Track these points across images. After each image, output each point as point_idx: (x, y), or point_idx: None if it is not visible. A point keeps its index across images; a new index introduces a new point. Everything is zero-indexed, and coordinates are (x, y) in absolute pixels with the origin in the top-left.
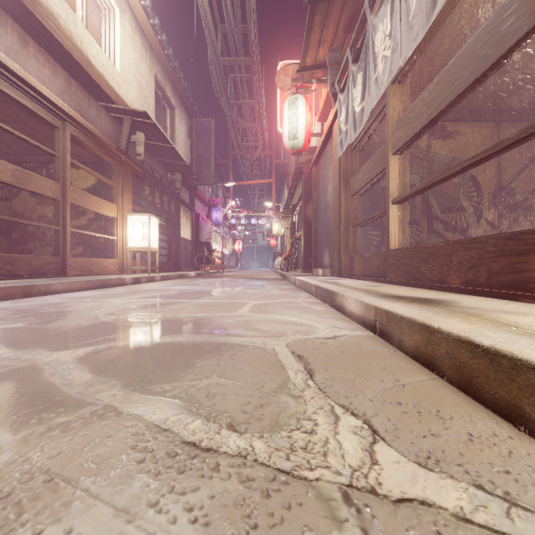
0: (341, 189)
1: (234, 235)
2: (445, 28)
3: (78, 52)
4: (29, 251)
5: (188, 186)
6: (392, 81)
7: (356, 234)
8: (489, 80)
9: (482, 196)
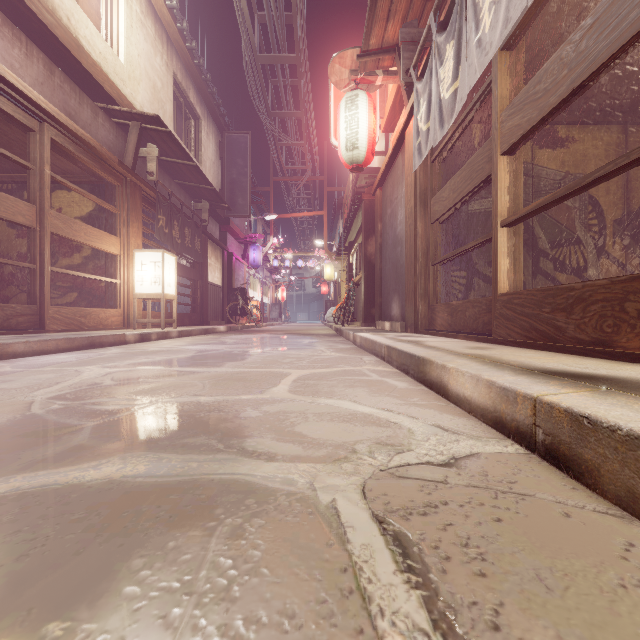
0: (417, 214)
1: (277, 280)
2: None
3: (63, 30)
4: (6, 298)
5: (219, 219)
6: (502, 46)
7: (437, 275)
8: (623, 63)
9: (605, 225)
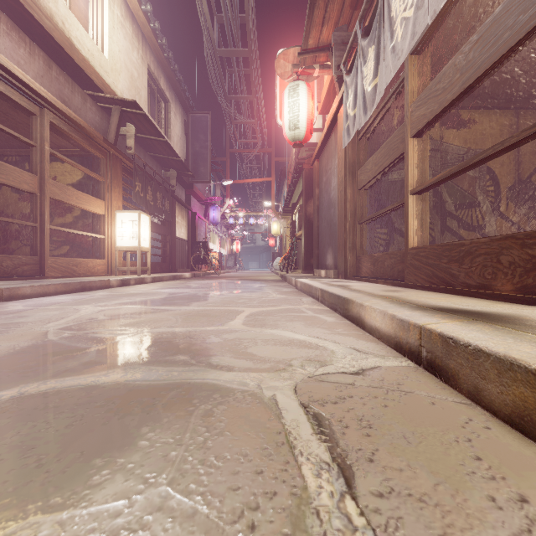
0: (347, 182)
1: (232, 235)
2: None
3: (59, 32)
4: (11, 250)
5: (184, 184)
6: (411, 51)
7: (363, 232)
8: (512, 60)
9: (500, 191)
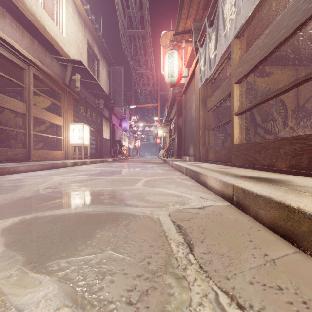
0: (200, 107)
1: (135, 137)
2: (268, 4)
3: (38, 23)
4: (10, 146)
5: (108, 108)
6: (235, 36)
7: (210, 135)
8: (293, 39)
9: (287, 112)
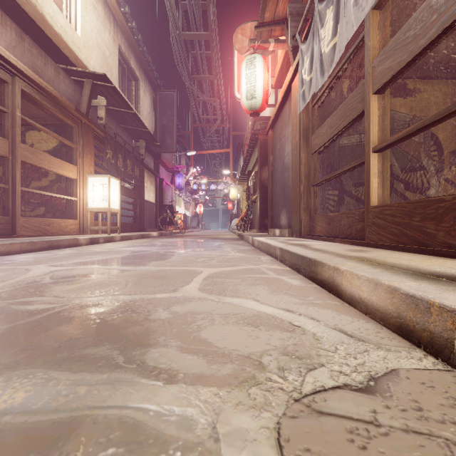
0: (301, 146)
1: (196, 199)
2: None
3: (31, 7)
4: None
5: (153, 154)
6: (374, 5)
7: (316, 193)
8: None
9: (444, 155)
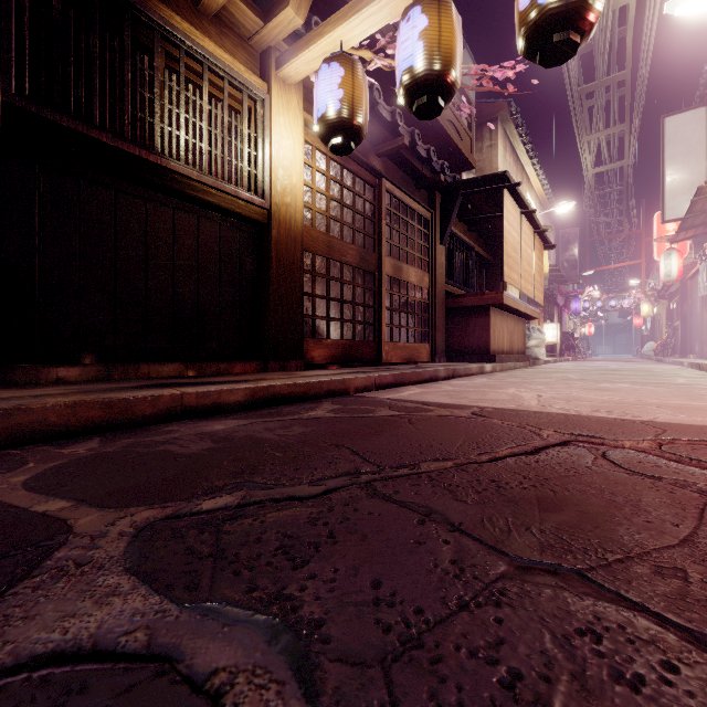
0: (703, 310)
1: (582, 317)
2: None
3: None
4: None
5: None
6: None
7: None
8: None
9: None
